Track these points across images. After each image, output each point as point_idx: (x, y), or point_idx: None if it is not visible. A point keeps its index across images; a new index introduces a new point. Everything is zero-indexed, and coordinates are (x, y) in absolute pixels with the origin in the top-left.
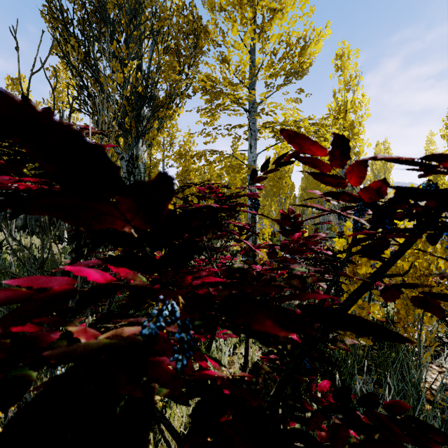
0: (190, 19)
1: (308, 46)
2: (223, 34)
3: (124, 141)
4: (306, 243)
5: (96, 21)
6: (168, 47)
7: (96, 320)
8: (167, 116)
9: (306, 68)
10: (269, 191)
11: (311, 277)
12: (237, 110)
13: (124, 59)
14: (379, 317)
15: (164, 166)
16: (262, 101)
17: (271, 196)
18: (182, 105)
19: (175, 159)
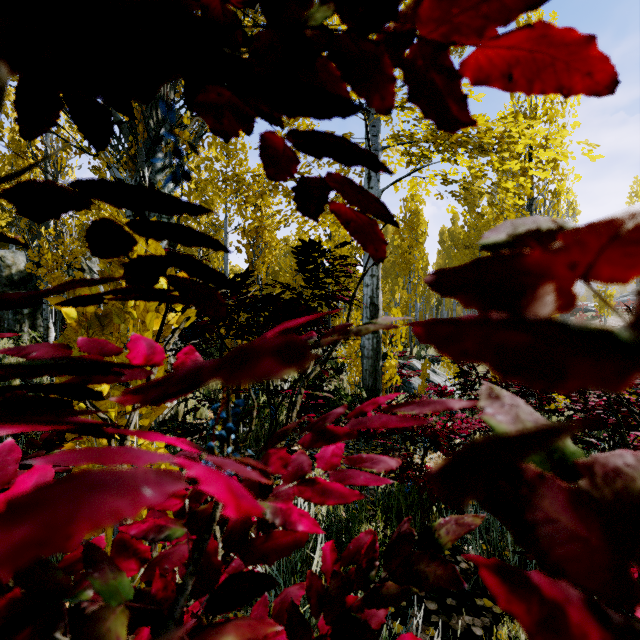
0: None
1: None
2: None
3: (127, 154)
4: None
5: None
6: None
7: None
8: None
9: None
10: (389, 270)
11: None
12: None
13: None
14: None
15: (226, 227)
16: None
17: (393, 278)
18: None
19: (228, 193)
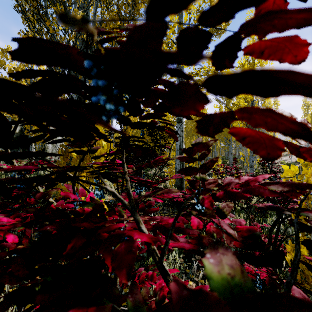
0: None
1: None
2: None
3: None
4: None
5: None
6: (110, 3)
7: None
8: None
9: (224, 26)
10: (189, 132)
11: None
12: None
13: (69, 6)
14: None
15: None
16: None
17: (191, 135)
18: None
19: None
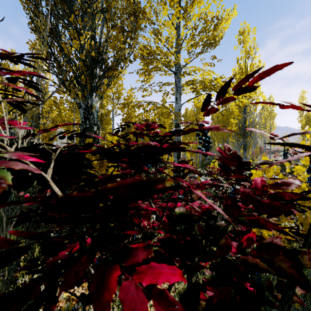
0: (131, 1)
1: (220, 23)
2: (156, 14)
3: (82, 94)
4: (281, 196)
5: (61, 4)
6: (115, 22)
7: (30, 262)
8: (114, 76)
9: (218, 40)
10: None
11: (306, 255)
12: (167, 71)
13: (80, 30)
14: (289, 237)
15: (113, 115)
16: (185, 65)
17: (189, 136)
18: (125, 67)
19: (120, 108)
